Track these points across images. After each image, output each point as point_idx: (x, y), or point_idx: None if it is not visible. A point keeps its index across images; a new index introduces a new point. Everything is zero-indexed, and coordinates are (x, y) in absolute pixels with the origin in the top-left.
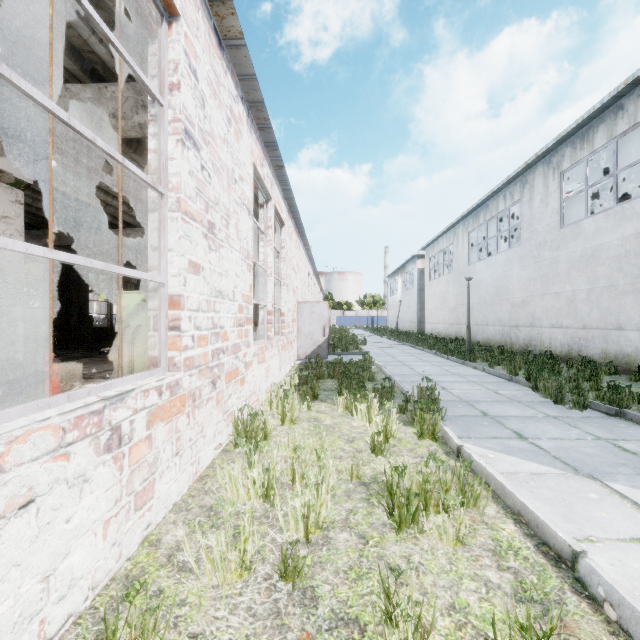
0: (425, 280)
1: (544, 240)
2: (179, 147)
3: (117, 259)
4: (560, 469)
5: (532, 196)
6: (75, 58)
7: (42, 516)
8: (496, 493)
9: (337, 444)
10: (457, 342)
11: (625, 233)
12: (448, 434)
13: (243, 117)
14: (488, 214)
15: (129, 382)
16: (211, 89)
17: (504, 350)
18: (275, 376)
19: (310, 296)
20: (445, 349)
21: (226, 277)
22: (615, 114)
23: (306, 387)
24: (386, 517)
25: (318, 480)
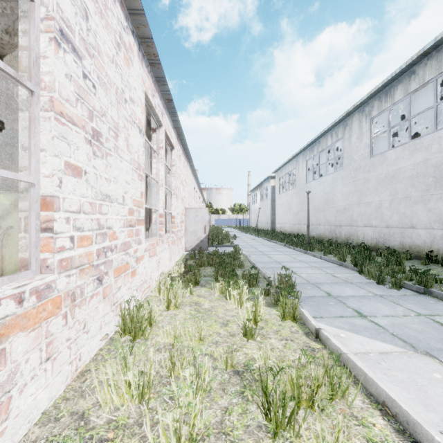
0: (276, 194)
1: (359, 165)
2: (52, 45)
3: None
4: (401, 347)
5: (351, 135)
6: None
7: None
8: (357, 378)
9: (214, 328)
10: (299, 237)
11: (416, 160)
12: (306, 316)
13: (134, 48)
14: (320, 147)
15: None
16: (96, 7)
17: (332, 242)
18: (166, 265)
19: (195, 204)
20: (292, 242)
21: (115, 183)
22: (409, 77)
23: (189, 275)
24: (261, 416)
25: (195, 371)
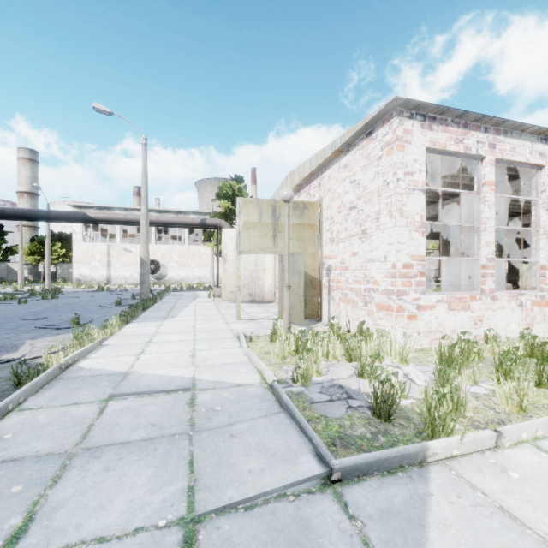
0: None
1: None
2: (544, 212)
3: (507, 231)
4: None
5: None
6: (499, 176)
7: (505, 312)
8: None
9: None
10: None
11: None
12: None
13: None
14: None
15: (524, 292)
16: None
17: None
18: None
19: None
20: None
21: None
22: None
23: None
24: None
25: None
